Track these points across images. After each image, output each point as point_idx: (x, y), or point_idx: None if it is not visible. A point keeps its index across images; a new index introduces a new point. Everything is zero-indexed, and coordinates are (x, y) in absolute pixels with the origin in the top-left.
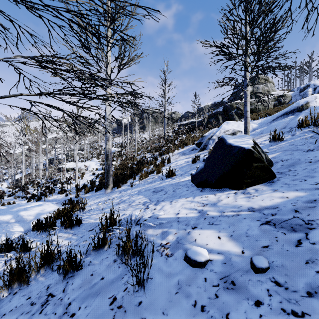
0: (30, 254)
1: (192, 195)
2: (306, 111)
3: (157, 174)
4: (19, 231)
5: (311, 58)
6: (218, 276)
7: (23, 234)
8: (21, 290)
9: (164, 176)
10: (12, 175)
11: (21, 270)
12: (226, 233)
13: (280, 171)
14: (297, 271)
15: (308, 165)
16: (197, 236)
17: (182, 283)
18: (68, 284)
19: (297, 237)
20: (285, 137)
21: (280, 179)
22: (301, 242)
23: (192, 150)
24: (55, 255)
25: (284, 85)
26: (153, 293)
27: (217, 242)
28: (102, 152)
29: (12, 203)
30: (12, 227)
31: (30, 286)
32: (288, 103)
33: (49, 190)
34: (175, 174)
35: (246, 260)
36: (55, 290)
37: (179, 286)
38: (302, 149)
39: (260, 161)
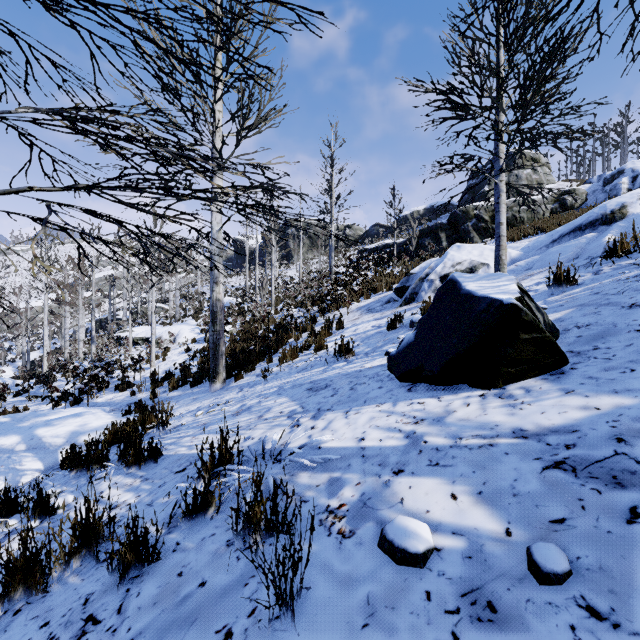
0: (53, 521)
1: (390, 399)
2: (622, 223)
3: (317, 352)
4: (34, 469)
5: (625, 116)
6: (455, 588)
7: (41, 475)
8: (31, 604)
9: (330, 356)
10: (24, 351)
11: (30, 561)
12: (467, 485)
13: (576, 350)
14: (636, 584)
15: (636, 338)
16: (404, 490)
17: (377, 602)
18: (128, 594)
19: (628, 501)
20: (581, 278)
21: (578, 366)
22: (639, 514)
23: (386, 302)
24: (103, 527)
25: (571, 172)
26: (312, 625)
27: (450, 508)
28: (206, 306)
29: (23, 410)
30: (20, 460)
31: (49, 597)
32: (581, 207)
33: (98, 382)
34: (353, 353)
35: (518, 552)
36: (100, 608)
37: (371, 609)
38: (619, 302)
39: (535, 329)
